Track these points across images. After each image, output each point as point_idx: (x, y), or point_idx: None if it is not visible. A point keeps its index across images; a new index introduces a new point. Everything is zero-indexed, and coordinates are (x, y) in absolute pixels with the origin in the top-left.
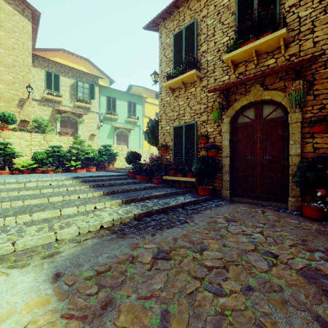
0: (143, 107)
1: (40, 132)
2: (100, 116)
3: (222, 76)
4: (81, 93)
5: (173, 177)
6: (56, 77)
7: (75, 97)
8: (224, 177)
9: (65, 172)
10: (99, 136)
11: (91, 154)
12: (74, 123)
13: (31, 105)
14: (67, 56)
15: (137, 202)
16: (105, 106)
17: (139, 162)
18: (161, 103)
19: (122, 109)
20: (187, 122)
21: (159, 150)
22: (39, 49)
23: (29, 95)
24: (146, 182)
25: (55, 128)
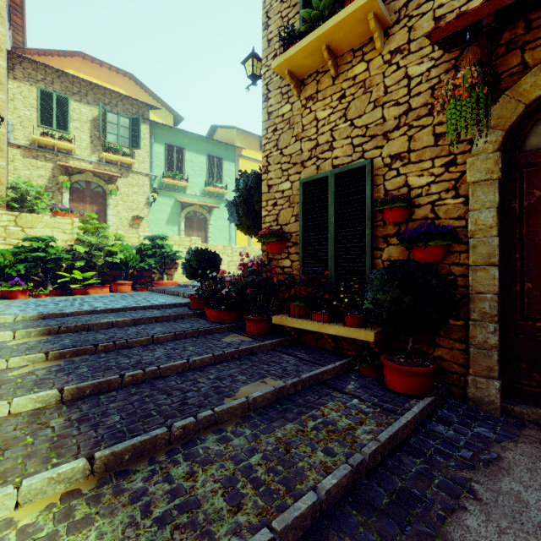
0: (236, 166)
1: (24, 212)
2: (153, 181)
3: (464, 1)
4: (114, 135)
5: (303, 321)
6: (62, 102)
7: (100, 143)
8: (478, 333)
9: (61, 294)
10: (150, 220)
11: (120, 255)
12: (100, 195)
13: (4, 156)
14: (91, 68)
15: (161, 458)
16: (163, 162)
17: (213, 276)
18: (267, 123)
19: (195, 169)
20: (342, 165)
21: (263, 246)
22: (33, 52)
23: (0, 133)
24: (230, 329)
25: (60, 203)
